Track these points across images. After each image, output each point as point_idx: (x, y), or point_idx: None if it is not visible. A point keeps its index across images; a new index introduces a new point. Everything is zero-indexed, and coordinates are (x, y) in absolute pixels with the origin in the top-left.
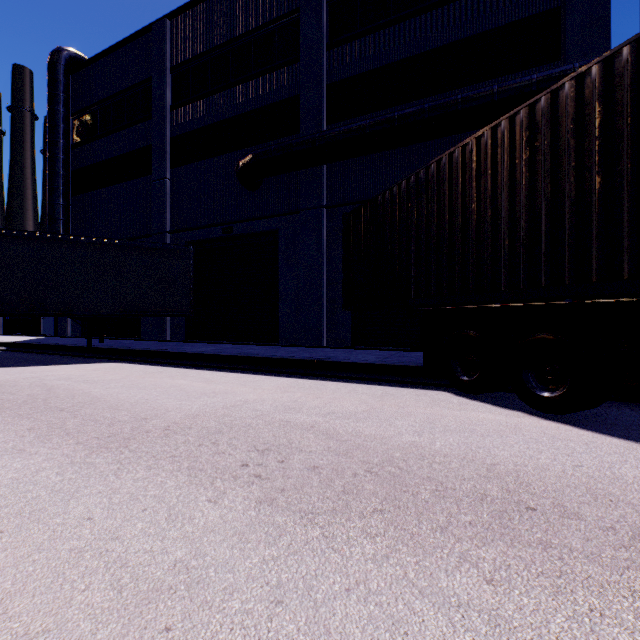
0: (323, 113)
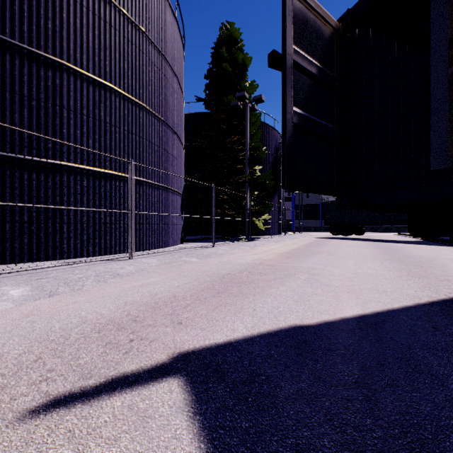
0: None
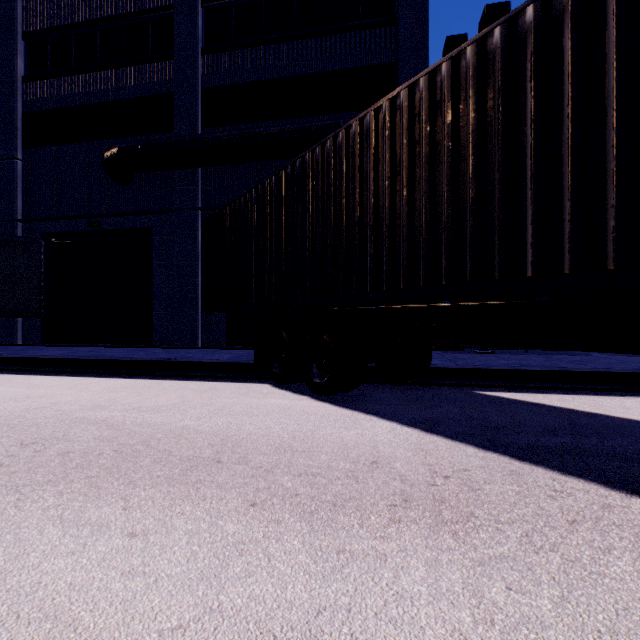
0: (198, 116)
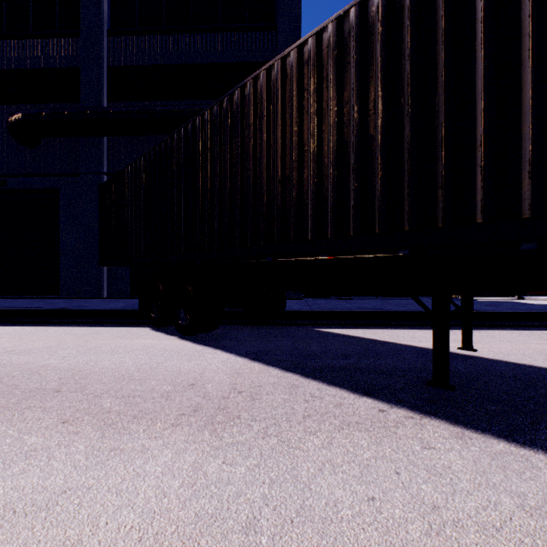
0: (103, 90)
